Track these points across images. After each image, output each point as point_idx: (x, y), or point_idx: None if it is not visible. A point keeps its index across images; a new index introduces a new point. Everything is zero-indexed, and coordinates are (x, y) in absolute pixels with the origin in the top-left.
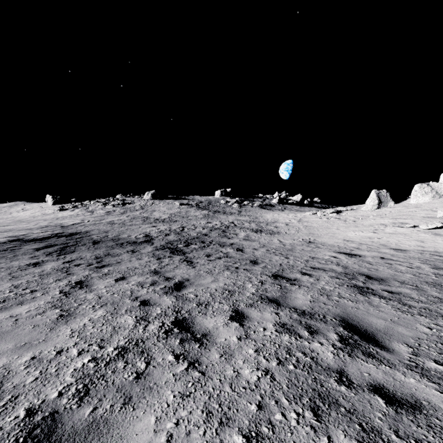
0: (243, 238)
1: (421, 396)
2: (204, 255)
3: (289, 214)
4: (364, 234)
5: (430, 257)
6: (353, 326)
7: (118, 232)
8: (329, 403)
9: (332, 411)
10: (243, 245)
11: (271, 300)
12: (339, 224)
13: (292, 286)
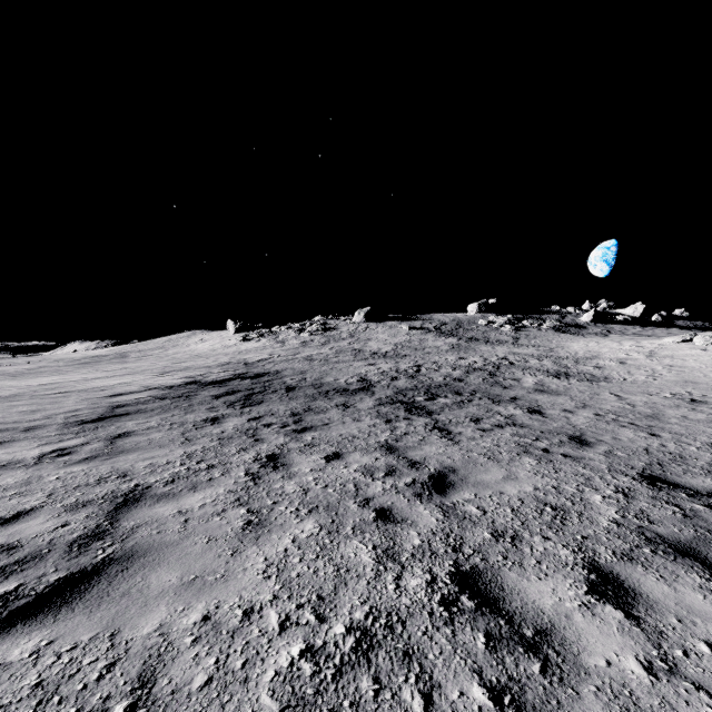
0: (534, 388)
1: None
2: (468, 419)
3: (623, 343)
4: None
5: None
6: None
7: (319, 373)
8: None
9: None
10: (539, 402)
11: (679, 549)
12: None
13: None
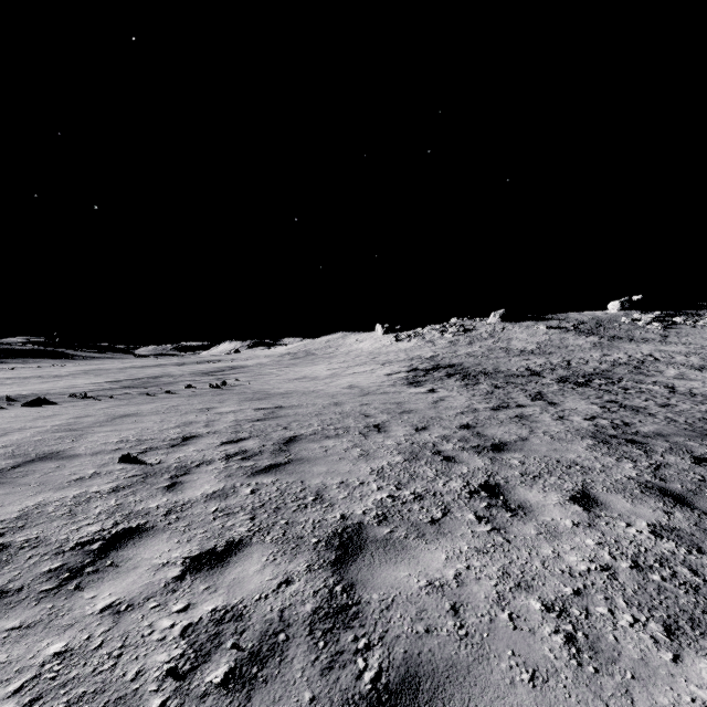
0: (674, 377)
1: None
2: (619, 389)
3: None
4: None
5: None
6: None
7: (491, 365)
8: None
9: None
10: (674, 384)
11: (703, 411)
12: None
13: None
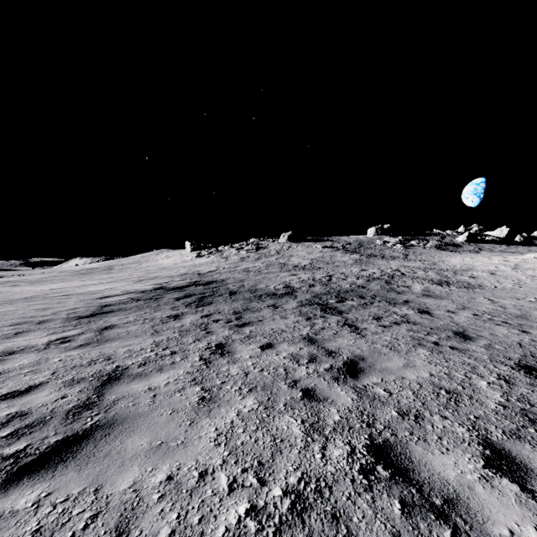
0: (422, 293)
1: None
2: (371, 317)
3: (492, 258)
4: None
5: None
6: None
7: (254, 281)
8: None
9: None
10: (427, 304)
11: None
12: None
13: None
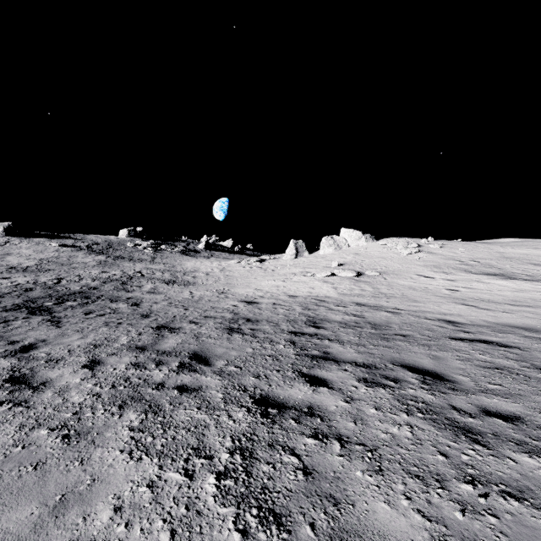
0: (148, 291)
1: (206, 385)
2: (82, 313)
3: (213, 263)
4: (275, 283)
5: (309, 300)
6: (198, 355)
7: None
8: (137, 400)
9: (135, 403)
10: (144, 299)
11: (139, 347)
12: (259, 273)
13: (171, 334)
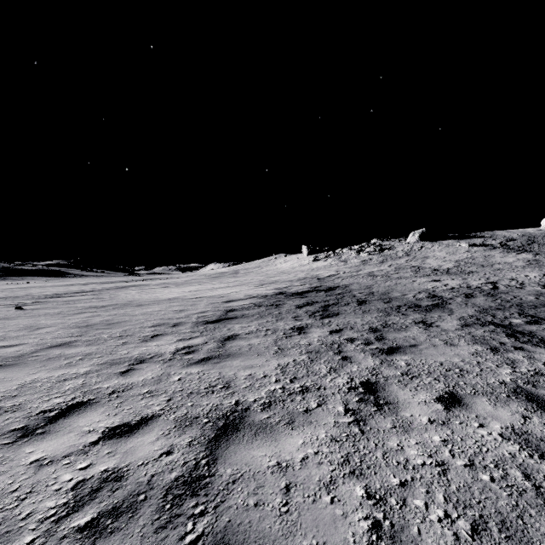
0: None
1: None
2: None
3: None
4: None
5: None
6: None
7: (384, 287)
8: None
9: None
10: None
11: None
12: None
13: None
